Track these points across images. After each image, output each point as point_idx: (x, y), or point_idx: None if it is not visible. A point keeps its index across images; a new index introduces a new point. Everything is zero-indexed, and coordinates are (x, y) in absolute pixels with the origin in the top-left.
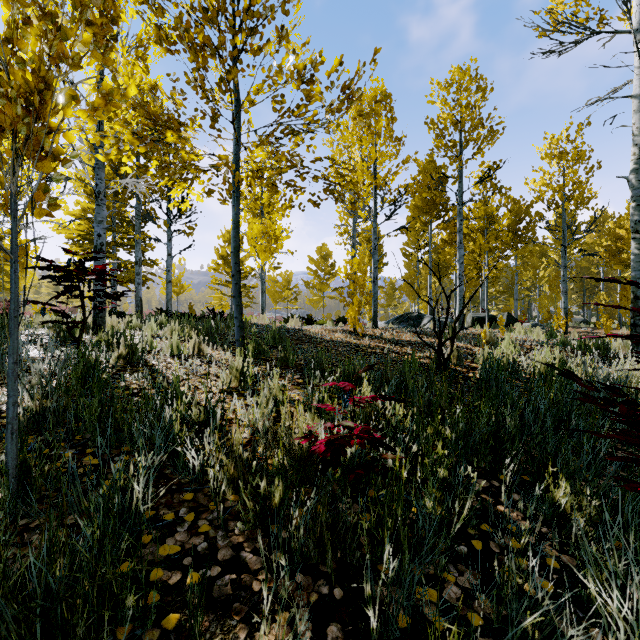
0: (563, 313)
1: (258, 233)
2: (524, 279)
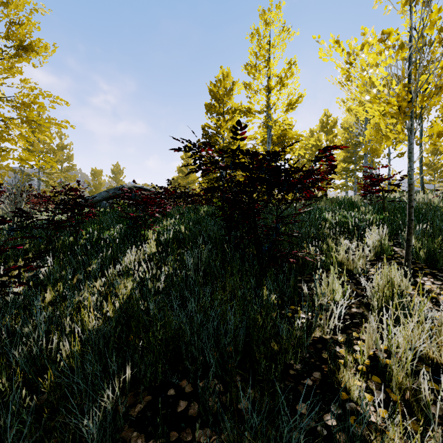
0: None
1: None
2: None
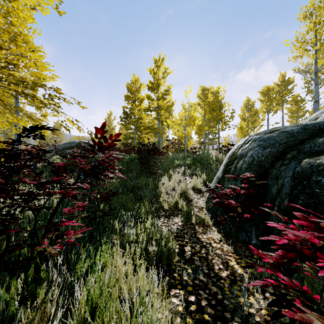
0: None
1: (238, 129)
2: None
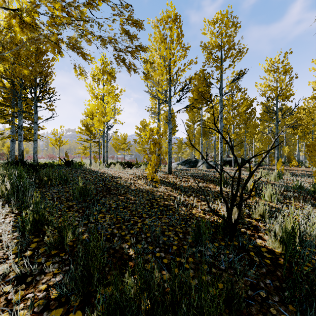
0: (276, 160)
1: (93, 109)
2: (246, 139)
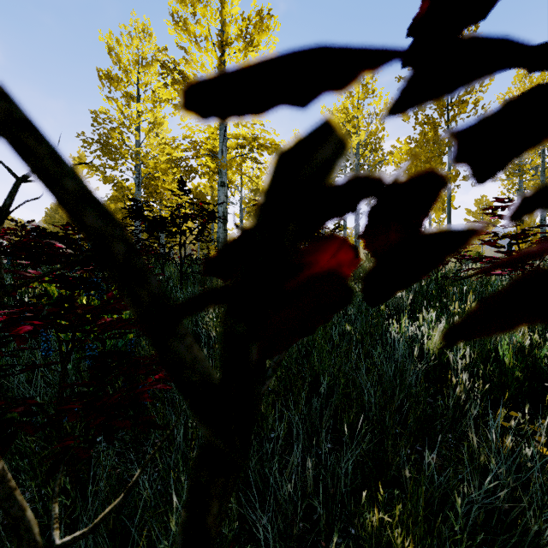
0: None
1: None
2: None
